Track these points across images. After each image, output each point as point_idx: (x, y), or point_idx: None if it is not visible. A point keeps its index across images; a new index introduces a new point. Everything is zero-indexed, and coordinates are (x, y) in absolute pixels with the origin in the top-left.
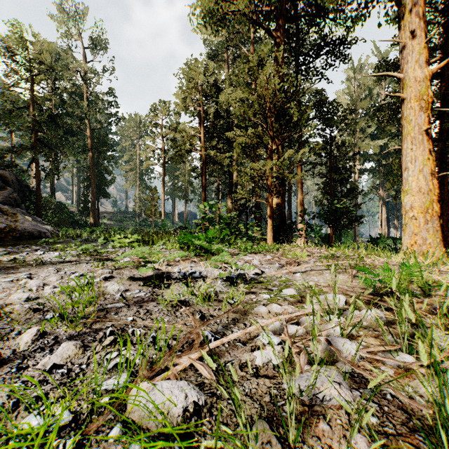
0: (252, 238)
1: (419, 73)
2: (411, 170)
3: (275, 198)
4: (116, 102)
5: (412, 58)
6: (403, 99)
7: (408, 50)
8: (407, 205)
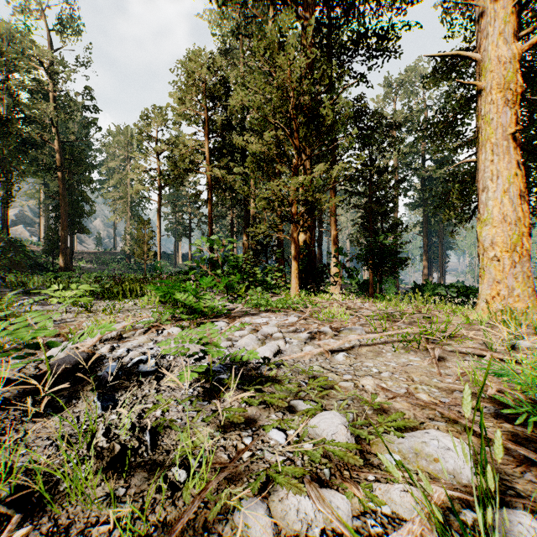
0: (272, 287)
1: (504, 51)
2: (492, 190)
3: (302, 234)
4: (97, 106)
5: (495, 30)
6: (479, 91)
7: (488, 19)
8: (486, 241)
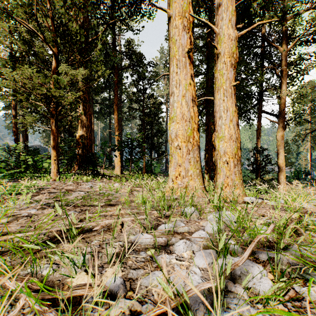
0: (50, 171)
1: None
2: (176, 95)
3: (80, 130)
4: None
5: None
6: (169, 18)
7: None
8: (172, 134)
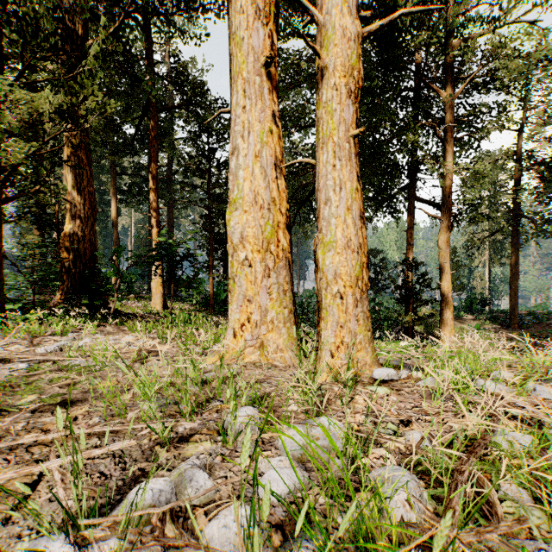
0: None
1: None
2: (243, 153)
3: (70, 224)
4: None
5: None
6: None
7: None
8: (235, 234)
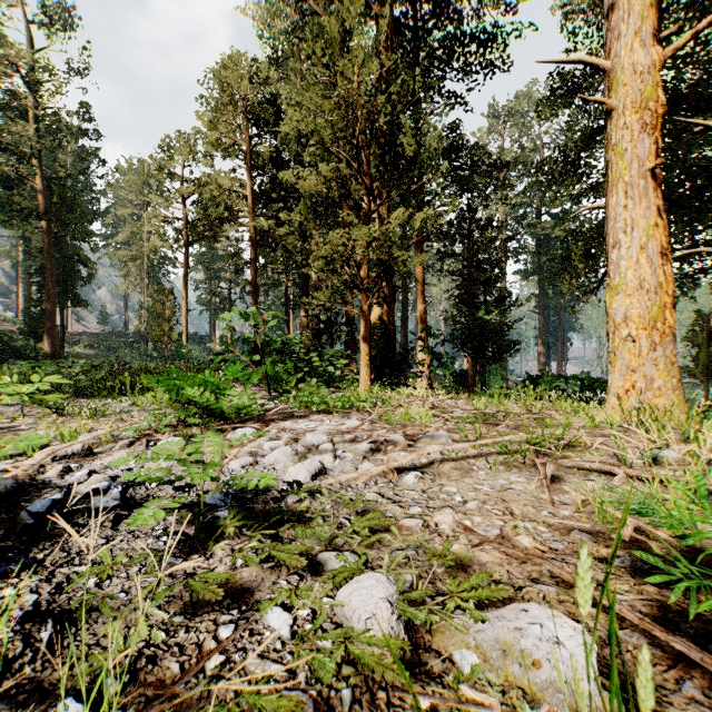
0: (336, 380)
1: (641, 57)
2: (625, 246)
3: (377, 307)
4: (98, 131)
5: (629, 28)
6: (609, 111)
7: (621, 14)
8: (617, 315)
